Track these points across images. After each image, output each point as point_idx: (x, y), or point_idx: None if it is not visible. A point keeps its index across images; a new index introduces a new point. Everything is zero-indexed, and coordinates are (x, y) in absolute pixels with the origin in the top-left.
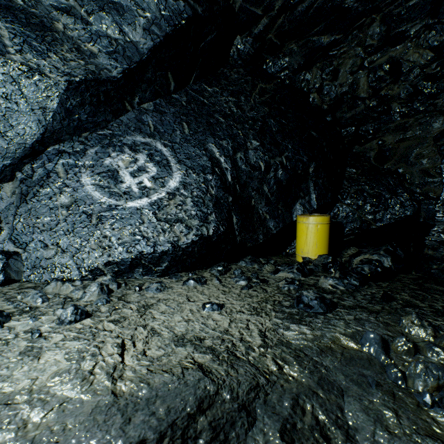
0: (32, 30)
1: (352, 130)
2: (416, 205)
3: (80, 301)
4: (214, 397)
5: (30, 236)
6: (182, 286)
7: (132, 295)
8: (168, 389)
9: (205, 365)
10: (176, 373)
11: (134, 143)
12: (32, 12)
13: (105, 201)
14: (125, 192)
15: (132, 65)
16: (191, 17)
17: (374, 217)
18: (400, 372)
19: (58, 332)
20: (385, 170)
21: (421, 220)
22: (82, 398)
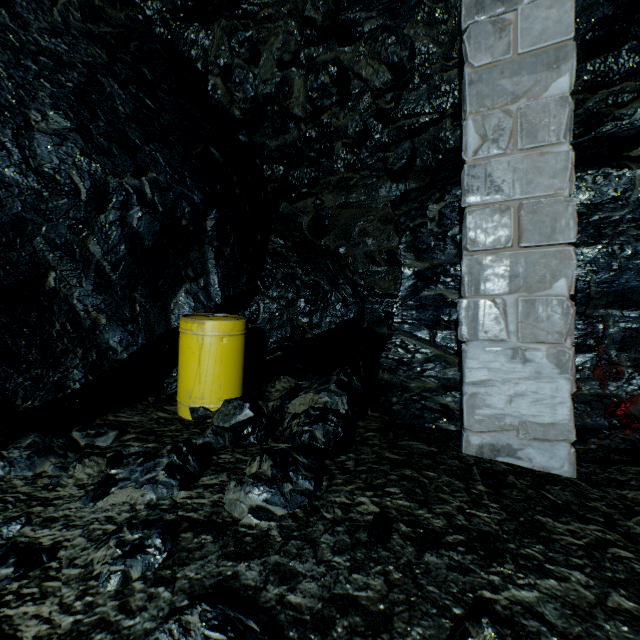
0: None
1: (281, 170)
2: (361, 304)
3: None
4: None
5: None
6: None
7: None
8: None
9: None
10: None
11: None
12: None
13: None
14: None
15: None
16: None
17: (311, 320)
18: None
19: None
20: (323, 247)
21: (366, 325)
22: None
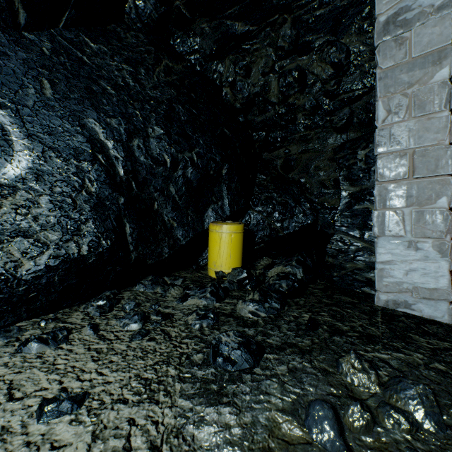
0: None
1: (263, 134)
2: (315, 214)
3: None
4: None
5: None
6: (10, 359)
7: None
8: None
9: None
10: None
11: None
12: None
13: None
14: None
15: None
16: None
17: (282, 225)
18: None
19: None
20: (290, 179)
21: (319, 228)
22: None
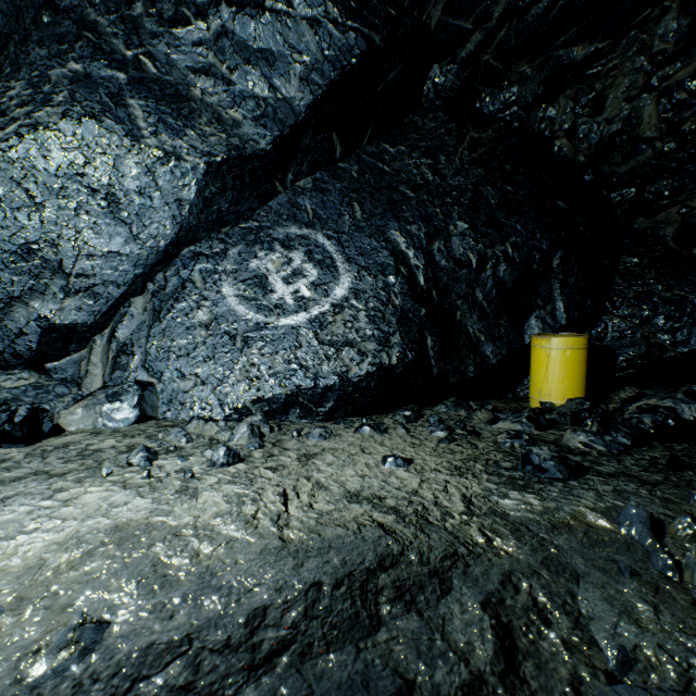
0: (168, 103)
1: (631, 192)
2: None
3: (228, 444)
4: (398, 557)
5: (166, 364)
6: (354, 434)
7: (289, 442)
8: (343, 542)
9: (386, 525)
10: (351, 528)
11: (287, 237)
12: (167, 80)
13: (252, 318)
14: (276, 305)
15: (285, 131)
16: (365, 53)
17: (673, 338)
18: (671, 560)
19: (211, 475)
20: (694, 257)
21: None
22: (248, 539)
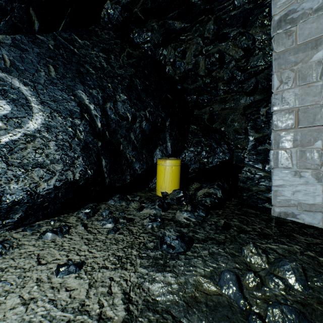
0: None
1: (194, 97)
2: (231, 153)
3: None
4: None
5: None
6: (36, 242)
7: None
8: None
9: None
10: None
11: None
12: None
13: None
14: None
15: None
16: None
17: (208, 160)
18: None
19: None
20: (213, 128)
21: (234, 162)
22: None
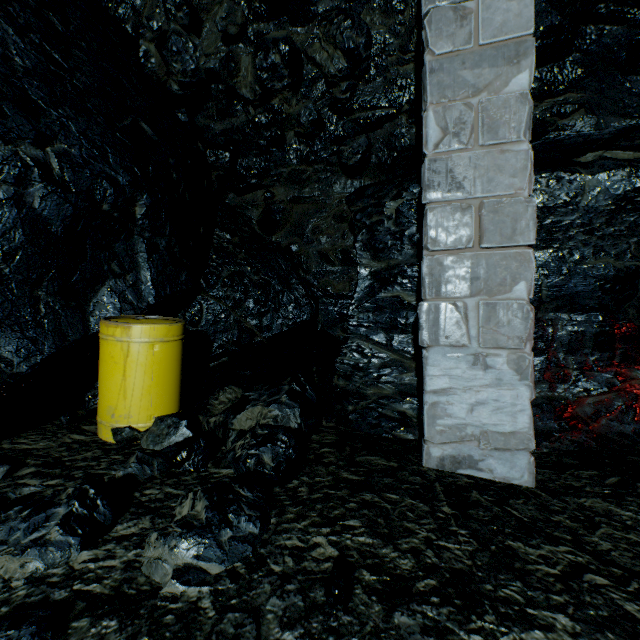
0: None
1: (227, 156)
2: (314, 305)
3: None
4: None
5: None
6: None
7: None
8: None
9: None
10: None
11: None
12: None
13: None
14: None
15: None
16: None
17: (261, 322)
18: None
19: None
20: (274, 244)
21: (320, 327)
22: None
